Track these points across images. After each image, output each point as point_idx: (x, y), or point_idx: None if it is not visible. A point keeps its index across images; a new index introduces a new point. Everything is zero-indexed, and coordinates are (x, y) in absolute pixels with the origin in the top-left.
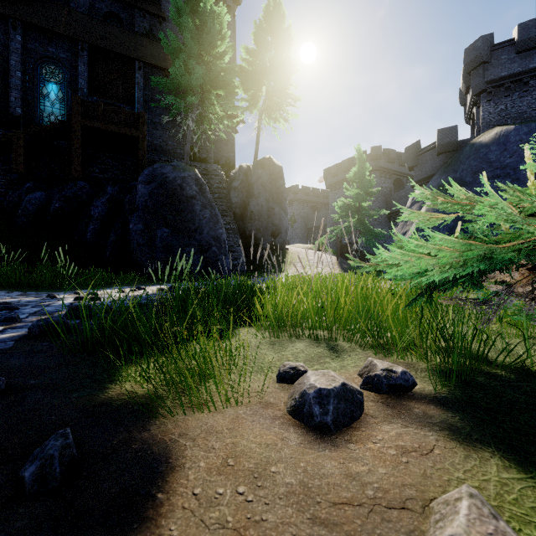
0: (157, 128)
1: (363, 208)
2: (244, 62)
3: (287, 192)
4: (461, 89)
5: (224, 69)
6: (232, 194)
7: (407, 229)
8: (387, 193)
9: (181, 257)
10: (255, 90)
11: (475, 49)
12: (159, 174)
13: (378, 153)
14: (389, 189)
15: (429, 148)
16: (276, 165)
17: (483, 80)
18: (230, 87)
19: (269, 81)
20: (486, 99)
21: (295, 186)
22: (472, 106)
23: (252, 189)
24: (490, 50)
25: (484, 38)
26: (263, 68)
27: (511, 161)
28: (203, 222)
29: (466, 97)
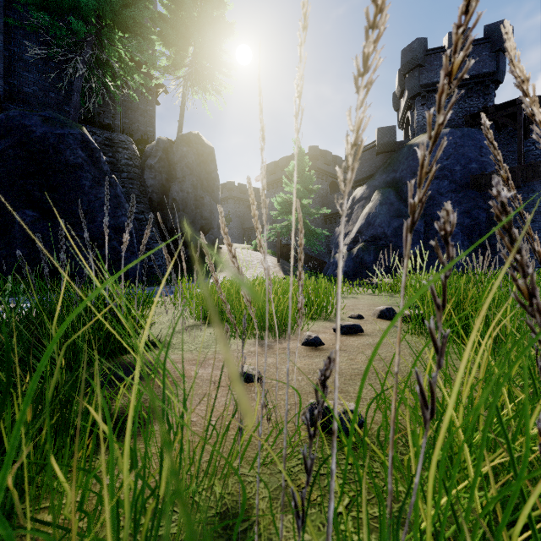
0: (29, 69)
1: (304, 206)
2: (163, 7)
3: (222, 188)
4: (395, 92)
5: (133, 2)
6: (147, 174)
7: (349, 230)
8: (323, 195)
9: (57, 254)
10: (179, 46)
11: (411, 51)
12: (17, 126)
13: (315, 153)
14: (325, 191)
15: (368, 147)
16: (206, 144)
17: (418, 83)
18: (142, 28)
19: (196, 33)
20: (420, 103)
21: (230, 182)
22: (407, 110)
23: (174, 171)
24: (424, 54)
25: (420, 40)
26: (189, 18)
27: (448, 163)
28: (95, 204)
29: (400, 102)
